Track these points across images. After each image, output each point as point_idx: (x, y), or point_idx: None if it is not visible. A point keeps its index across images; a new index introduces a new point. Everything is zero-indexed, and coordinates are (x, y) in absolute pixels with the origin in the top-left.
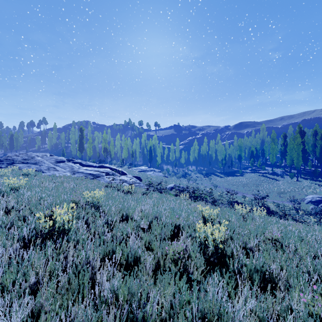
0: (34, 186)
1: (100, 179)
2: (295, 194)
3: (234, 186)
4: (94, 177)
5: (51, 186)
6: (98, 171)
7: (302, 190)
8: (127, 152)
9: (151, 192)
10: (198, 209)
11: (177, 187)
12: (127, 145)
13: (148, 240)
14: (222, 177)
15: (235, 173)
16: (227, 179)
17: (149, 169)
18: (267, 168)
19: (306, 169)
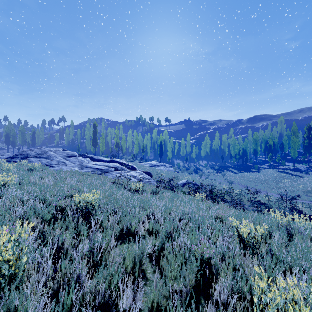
0: (25, 184)
1: (108, 175)
2: None
3: (250, 183)
4: (102, 172)
5: (46, 184)
6: (107, 166)
7: None
8: (138, 147)
9: (162, 190)
10: (224, 217)
11: (190, 184)
12: (138, 140)
13: (156, 298)
14: (236, 173)
15: (250, 169)
16: (242, 175)
17: (159, 164)
18: (287, 163)
19: None
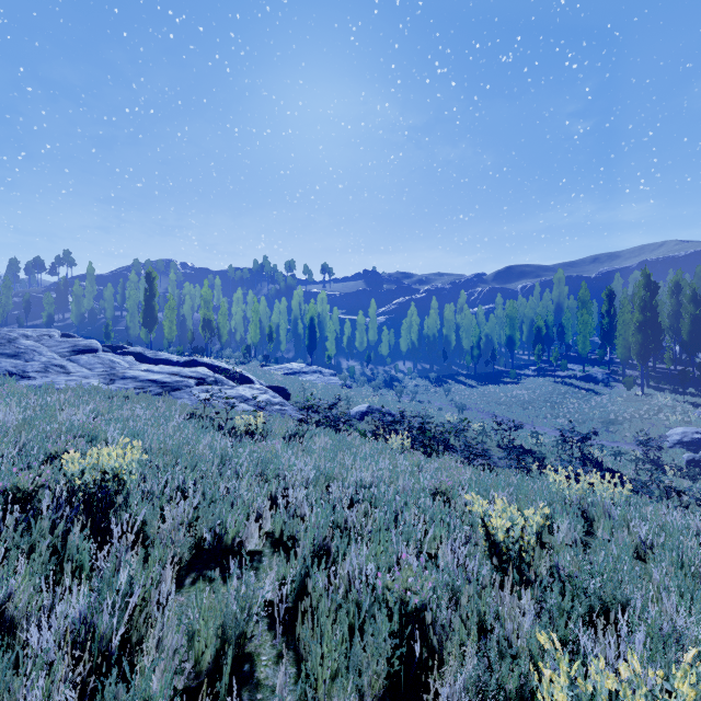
0: None
1: (180, 396)
2: (643, 425)
3: (502, 408)
4: (166, 390)
5: None
6: (179, 375)
7: (658, 416)
8: (257, 330)
9: (312, 431)
10: (452, 490)
11: (377, 414)
12: (257, 314)
13: None
14: (473, 387)
15: (501, 378)
16: (484, 392)
17: (308, 369)
18: (571, 366)
19: (657, 368)
